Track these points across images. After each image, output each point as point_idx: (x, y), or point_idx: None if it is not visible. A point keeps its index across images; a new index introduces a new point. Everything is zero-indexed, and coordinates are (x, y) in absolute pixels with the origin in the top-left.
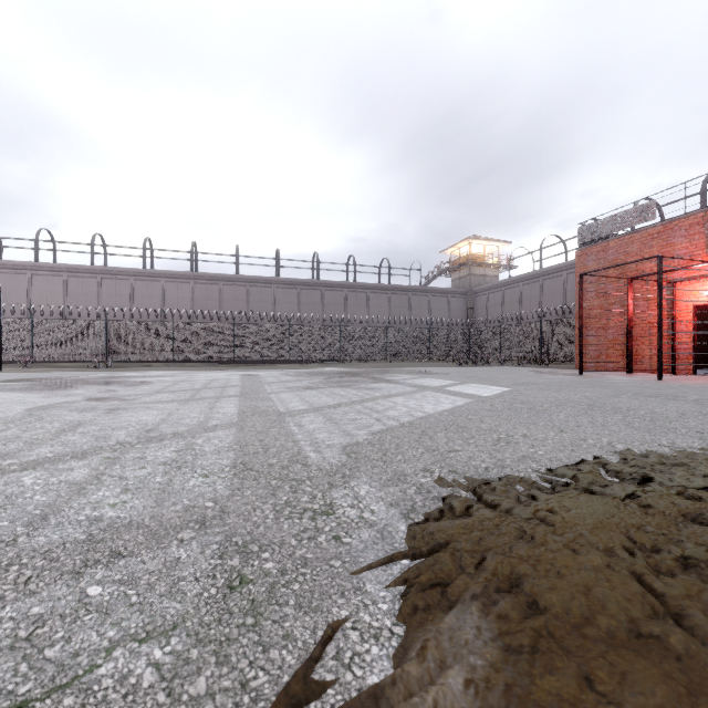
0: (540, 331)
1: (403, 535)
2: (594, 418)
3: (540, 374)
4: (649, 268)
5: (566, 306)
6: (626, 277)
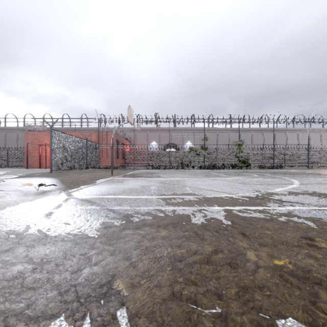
0: (7, 154)
1: (21, 174)
2: (32, 172)
3: (15, 169)
4: (46, 142)
5: (18, 145)
6: (40, 143)
